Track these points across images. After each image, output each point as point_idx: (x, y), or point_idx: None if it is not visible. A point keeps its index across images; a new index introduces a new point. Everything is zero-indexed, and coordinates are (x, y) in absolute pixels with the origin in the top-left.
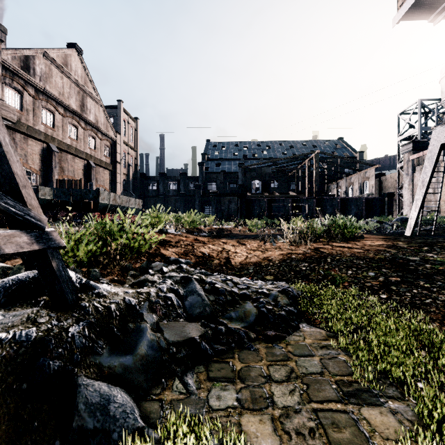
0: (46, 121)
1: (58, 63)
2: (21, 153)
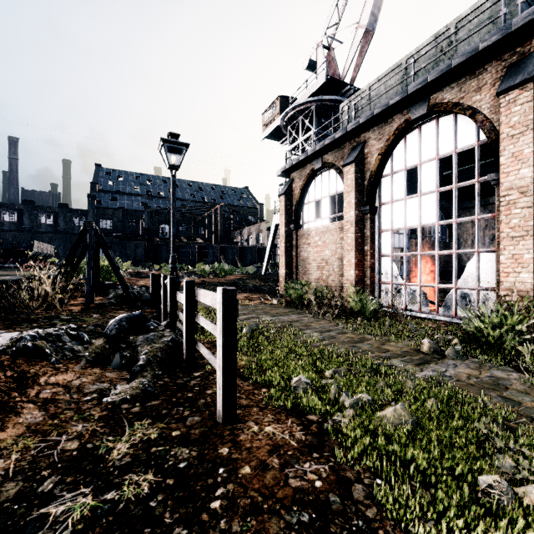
0: None
1: None
2: None
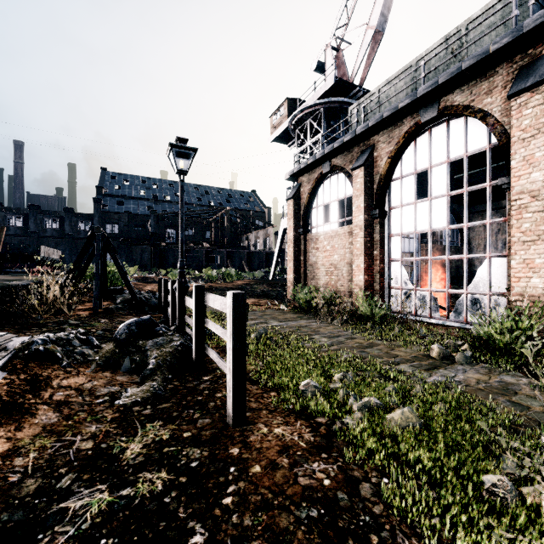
0: None
1: None
2: None
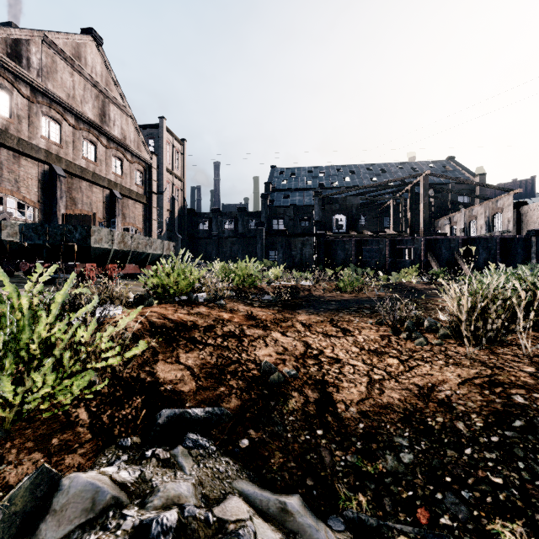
0: (50, 134)
1: (66, 54)
2: (10, 177)
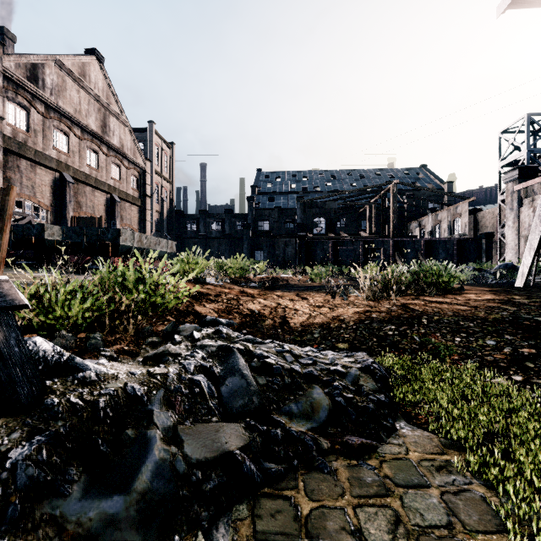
0: (59, 145)
1: (74, 73)
2: (28, 184)
